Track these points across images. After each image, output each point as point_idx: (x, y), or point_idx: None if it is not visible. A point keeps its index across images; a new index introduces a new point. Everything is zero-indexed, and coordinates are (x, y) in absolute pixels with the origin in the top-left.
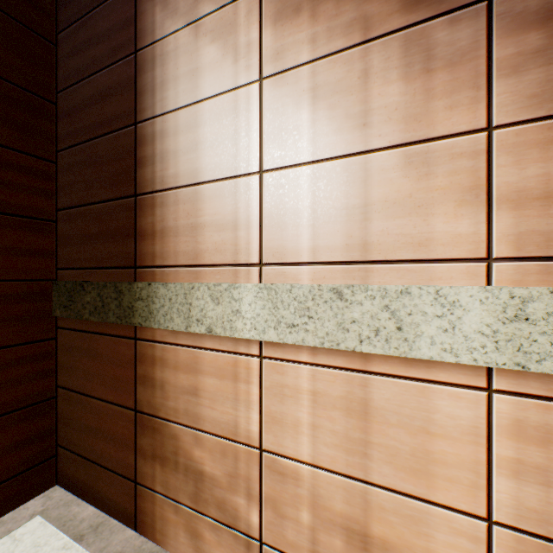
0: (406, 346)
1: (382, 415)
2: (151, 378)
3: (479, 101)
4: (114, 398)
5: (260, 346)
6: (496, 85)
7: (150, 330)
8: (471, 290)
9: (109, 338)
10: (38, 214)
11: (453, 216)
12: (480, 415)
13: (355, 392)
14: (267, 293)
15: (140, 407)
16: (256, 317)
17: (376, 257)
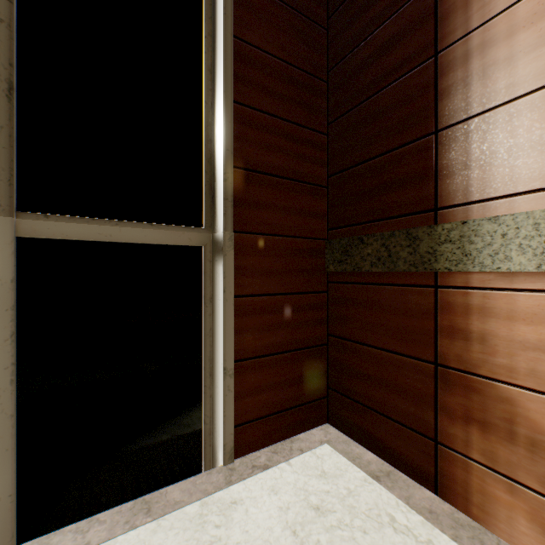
0: None
1: None
2: (462, 330)
3: None
4: (401, 349)
5: None
6: None
7: (460, 276)
8: None
9: (393, 288)
10: (316, 181)
11: None
12: None
13: None
14: None
15: (442, 361)
16: None
17: None
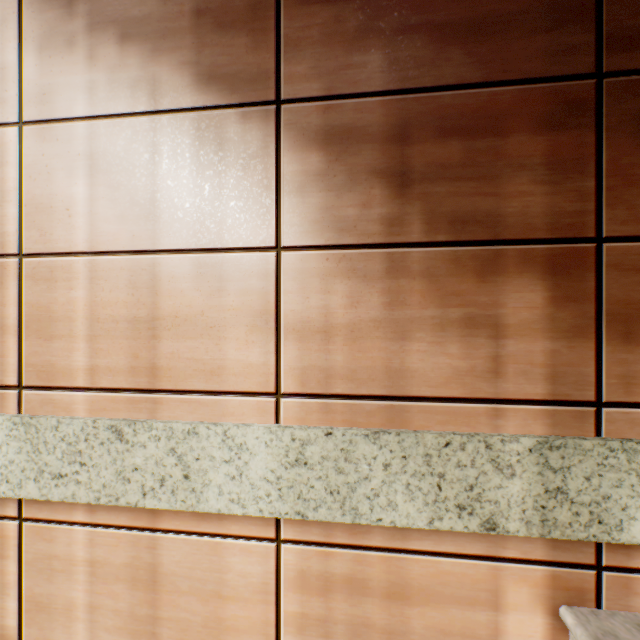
0: (194, 498)
1: (173, 582)
2: None
3: (269, 215)
4: None
5: (20, 503)
6: (284, 202)
7: None
8: (258, 431)
9: None
10: None
11: (245, 342)
12: (270, 569)
13: (142, 557)
14: (25, 430)
15: None
16: (9, 465)
17: (166, 385)
